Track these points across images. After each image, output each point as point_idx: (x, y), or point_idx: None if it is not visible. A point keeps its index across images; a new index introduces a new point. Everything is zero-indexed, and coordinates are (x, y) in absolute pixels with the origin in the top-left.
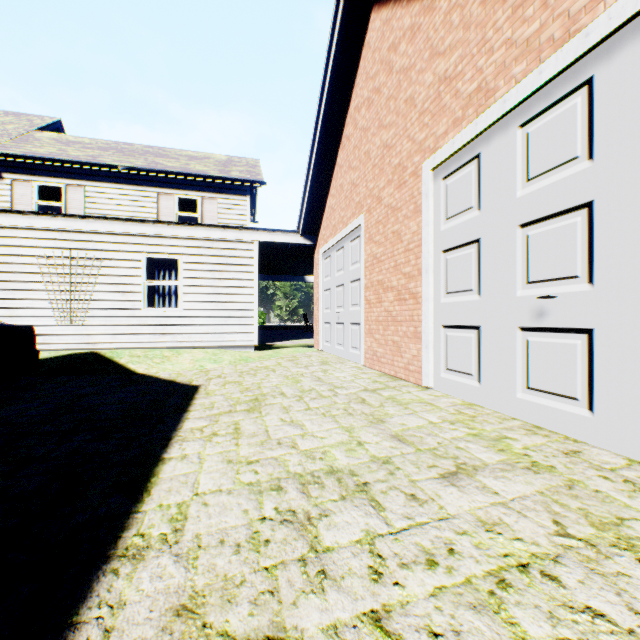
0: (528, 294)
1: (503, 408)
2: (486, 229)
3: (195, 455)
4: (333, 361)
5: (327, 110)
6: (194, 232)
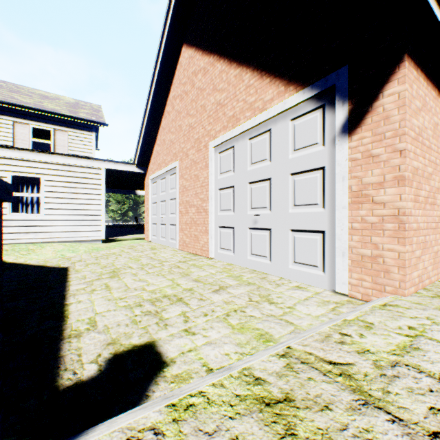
0: (251, 213)
1: (243, 264)
2: (237, 182)
3: (87, 300)
4: (159, 247)
5: (155, 93)
6: (54, 159)
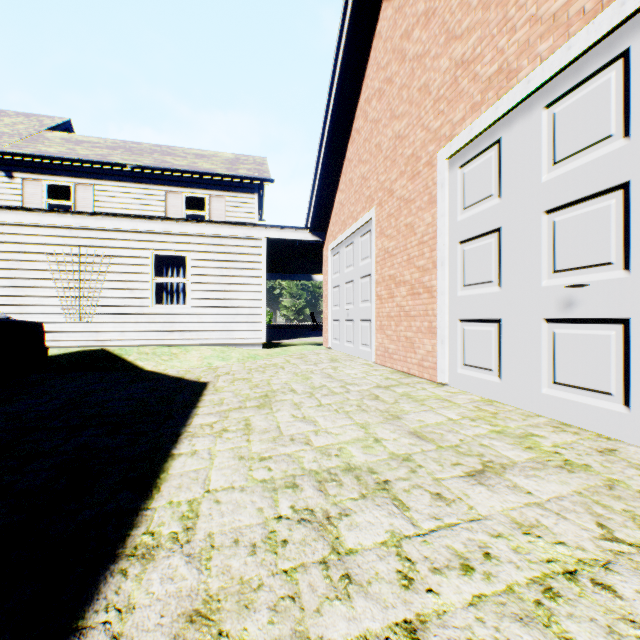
0: (555, 284)
1: (526, 404)
2: (507, 217)
3: (205, 451)
4: (343, 358)
5: (336, 103)
6: (202, 229)
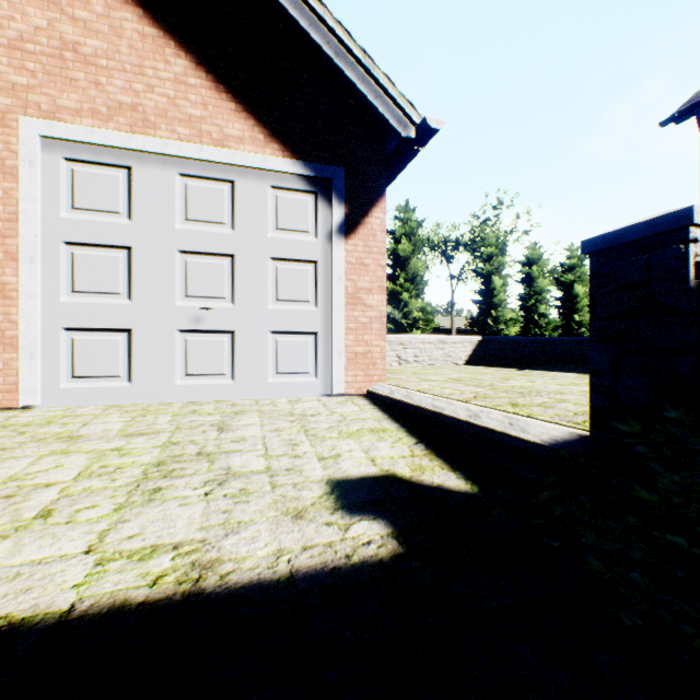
0: (188, 305)
1: (163, 397)
2: (141, 241)
3: None
4: None
5: None
6: None
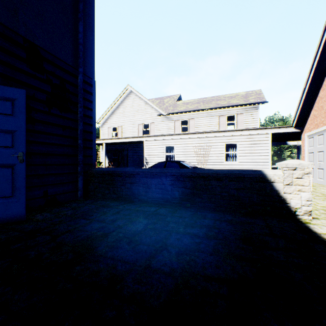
0: None
1: None
2: None
3: None
4: (316, 185)
5: (313, 76)
6: (242, 133)
